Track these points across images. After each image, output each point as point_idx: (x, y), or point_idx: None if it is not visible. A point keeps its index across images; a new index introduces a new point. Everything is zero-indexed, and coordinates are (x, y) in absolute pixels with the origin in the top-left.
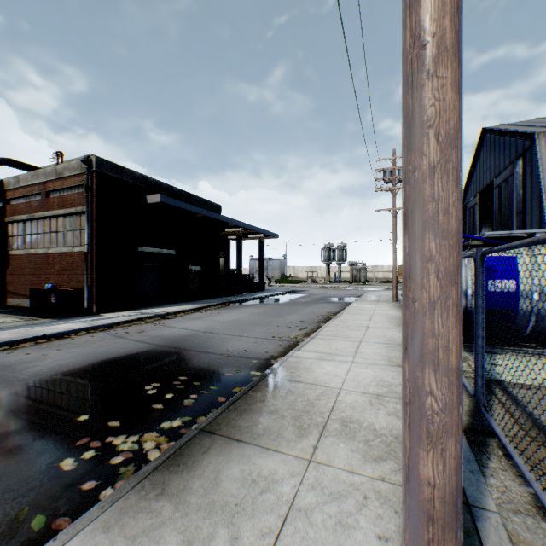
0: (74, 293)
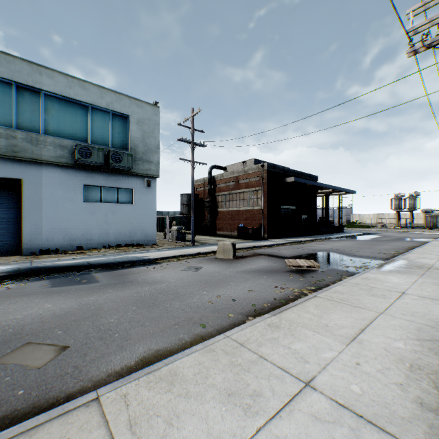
0: (257, 229)
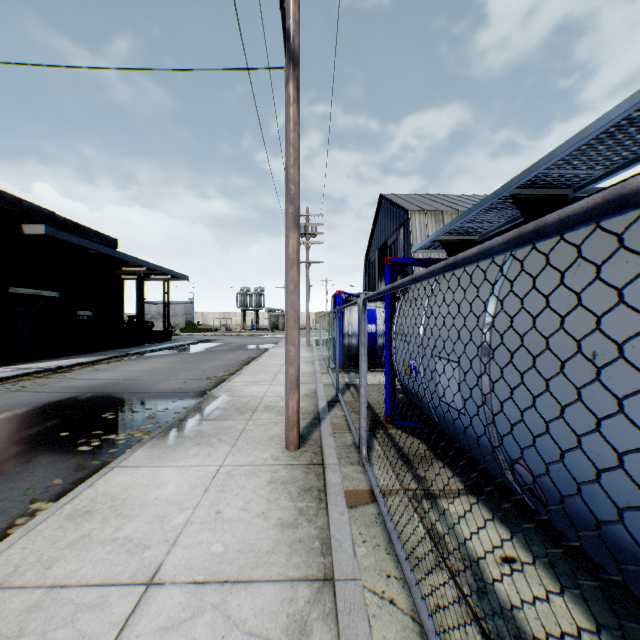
0: None
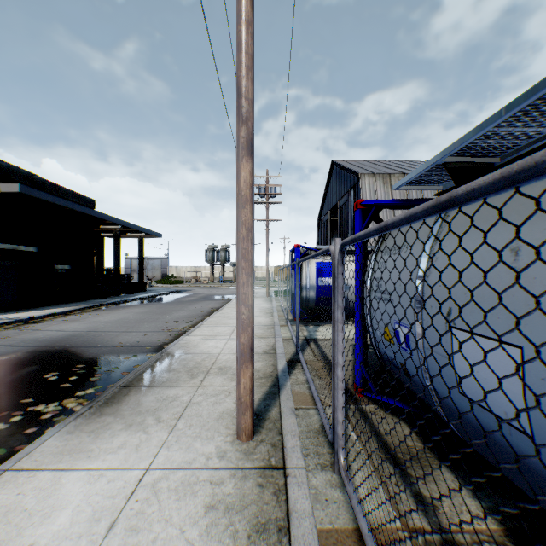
0: None
